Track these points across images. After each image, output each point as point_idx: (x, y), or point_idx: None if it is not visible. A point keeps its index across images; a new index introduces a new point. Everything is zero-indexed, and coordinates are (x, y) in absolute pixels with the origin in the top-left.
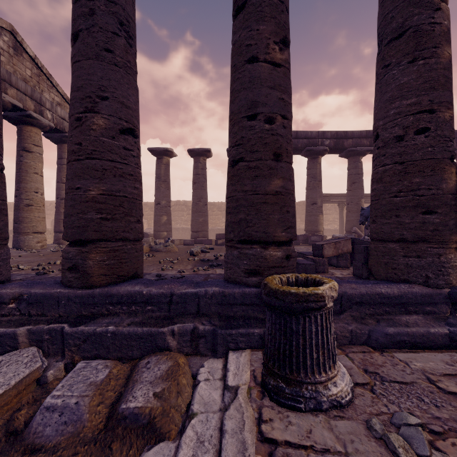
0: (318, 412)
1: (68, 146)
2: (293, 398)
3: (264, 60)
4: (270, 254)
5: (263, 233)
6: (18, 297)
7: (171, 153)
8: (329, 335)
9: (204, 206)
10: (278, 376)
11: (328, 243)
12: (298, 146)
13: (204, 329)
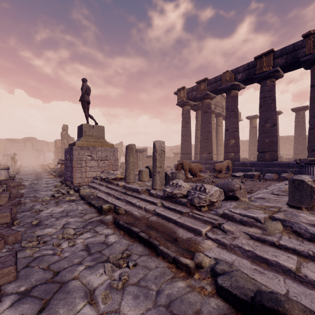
0: None
1: (259, 131)
2: None
3: None
4: None
5: None
6: (249, 163)
7: (279, 113)
8: None
9: (303, 139)
10: None
11: None
12: None
13: None
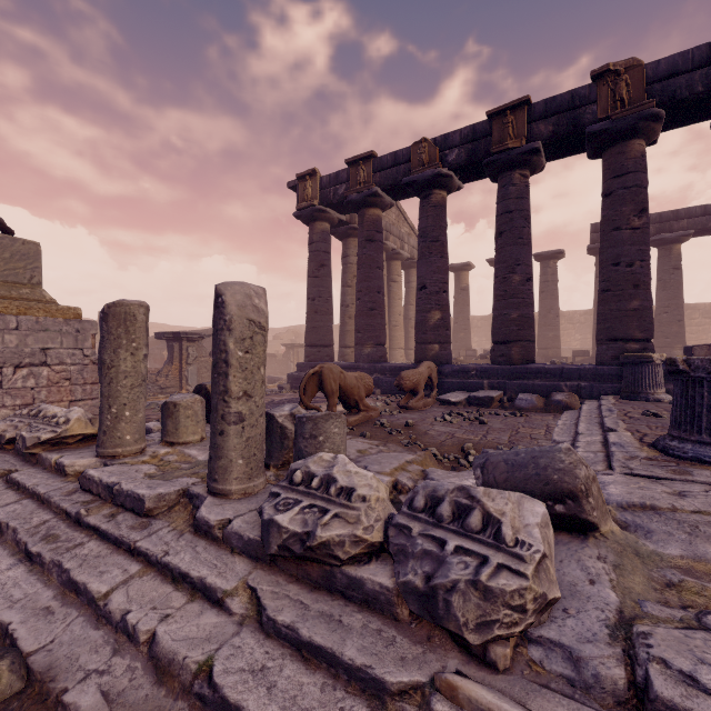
0: (647, 402)
1: (497, 292)
2: (634, 397)
3: (626, 228)
4: (629, 347)
5: (625, 334)
6: (475, 369)
7: None
8: (656, 375)
9: (555, 318)
10: (628, 393)
11: (699, 346)
12: (707, 225)
13: (584, 385)
